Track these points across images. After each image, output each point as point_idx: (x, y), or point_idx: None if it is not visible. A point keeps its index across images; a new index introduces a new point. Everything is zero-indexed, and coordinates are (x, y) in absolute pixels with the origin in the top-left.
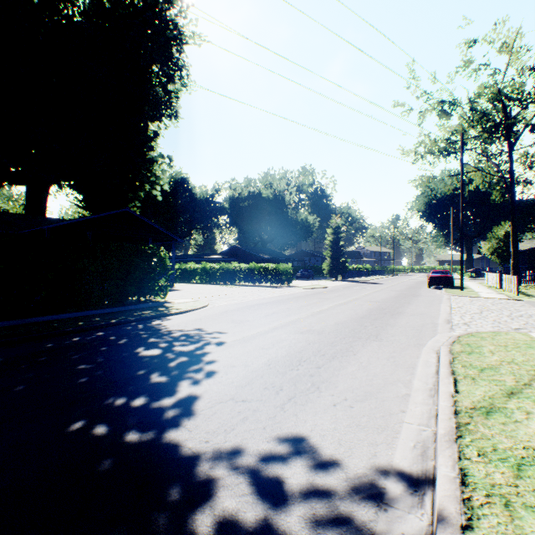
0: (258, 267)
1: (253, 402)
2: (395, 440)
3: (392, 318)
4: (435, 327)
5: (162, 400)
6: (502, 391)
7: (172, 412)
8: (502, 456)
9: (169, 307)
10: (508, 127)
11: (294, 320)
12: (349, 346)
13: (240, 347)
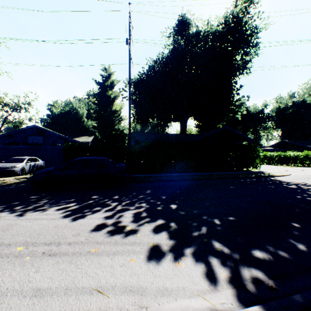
0: None
1: None
2: None
3: None
4: None
5: None
6: None
7: None
8: None
9: (268, 173)
10: None
11: None
12: None
13: None
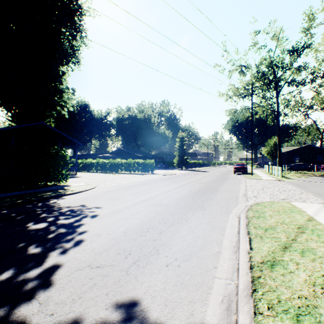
0: (133, 161)
1: (105, 268)
2: (208, 296)
3: (212, 194)
4: (237, 199)
5: (28, 272)
6: (280, 246)
7: (32, 284)
8: (285, 307)
9: (66, 189)
10: (276, 82)
11: (151, 197)
12: (183, 215)
13: (108, 218)
